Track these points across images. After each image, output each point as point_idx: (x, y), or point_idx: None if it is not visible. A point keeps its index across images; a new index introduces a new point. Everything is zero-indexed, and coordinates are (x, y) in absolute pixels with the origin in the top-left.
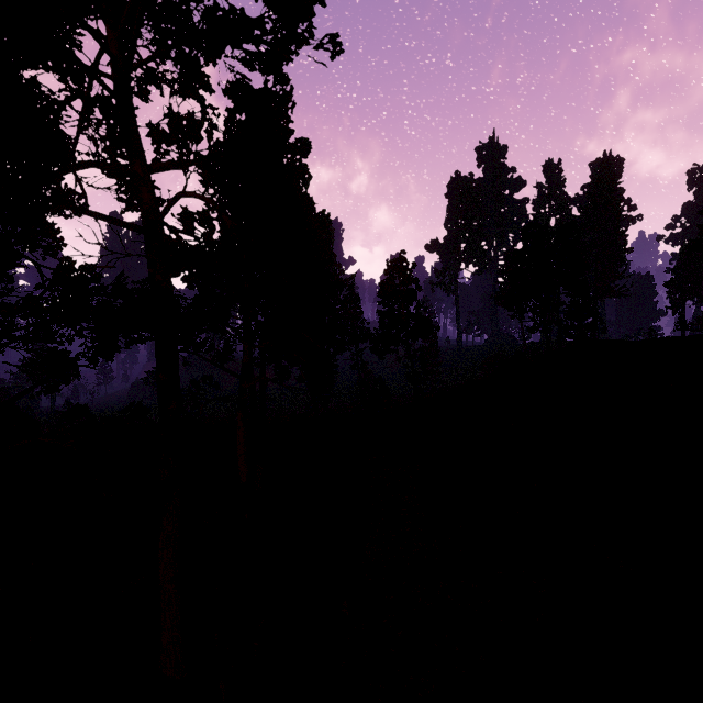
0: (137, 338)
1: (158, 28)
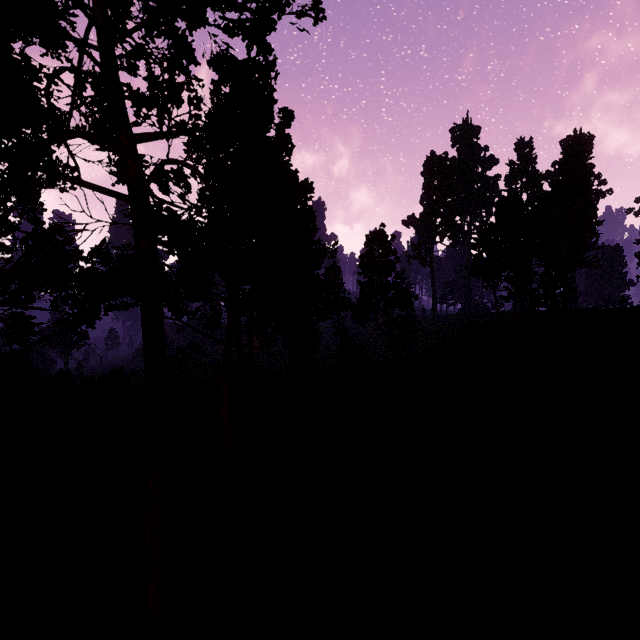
0: (116, 304)
1: (145, 1)
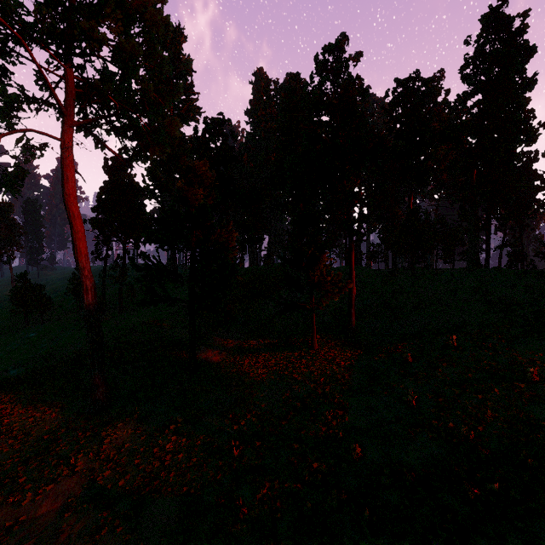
0: None
1: None
